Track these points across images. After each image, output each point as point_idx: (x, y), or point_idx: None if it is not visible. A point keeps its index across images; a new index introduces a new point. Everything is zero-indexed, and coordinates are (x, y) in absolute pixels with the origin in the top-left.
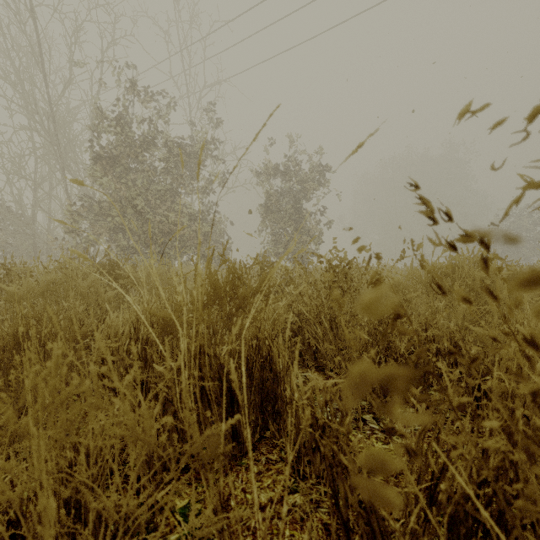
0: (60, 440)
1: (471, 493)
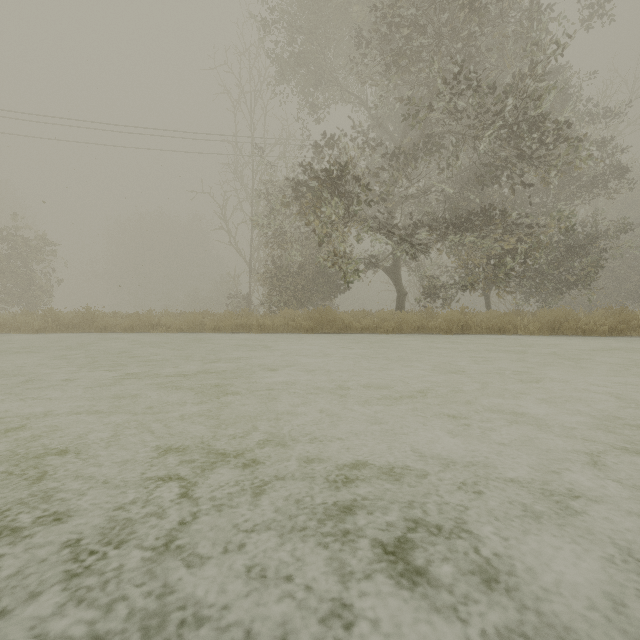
0: (22, 320)
1: (47, 319)
